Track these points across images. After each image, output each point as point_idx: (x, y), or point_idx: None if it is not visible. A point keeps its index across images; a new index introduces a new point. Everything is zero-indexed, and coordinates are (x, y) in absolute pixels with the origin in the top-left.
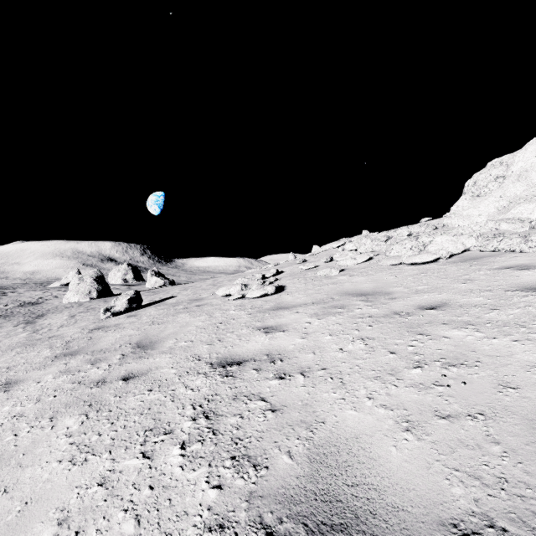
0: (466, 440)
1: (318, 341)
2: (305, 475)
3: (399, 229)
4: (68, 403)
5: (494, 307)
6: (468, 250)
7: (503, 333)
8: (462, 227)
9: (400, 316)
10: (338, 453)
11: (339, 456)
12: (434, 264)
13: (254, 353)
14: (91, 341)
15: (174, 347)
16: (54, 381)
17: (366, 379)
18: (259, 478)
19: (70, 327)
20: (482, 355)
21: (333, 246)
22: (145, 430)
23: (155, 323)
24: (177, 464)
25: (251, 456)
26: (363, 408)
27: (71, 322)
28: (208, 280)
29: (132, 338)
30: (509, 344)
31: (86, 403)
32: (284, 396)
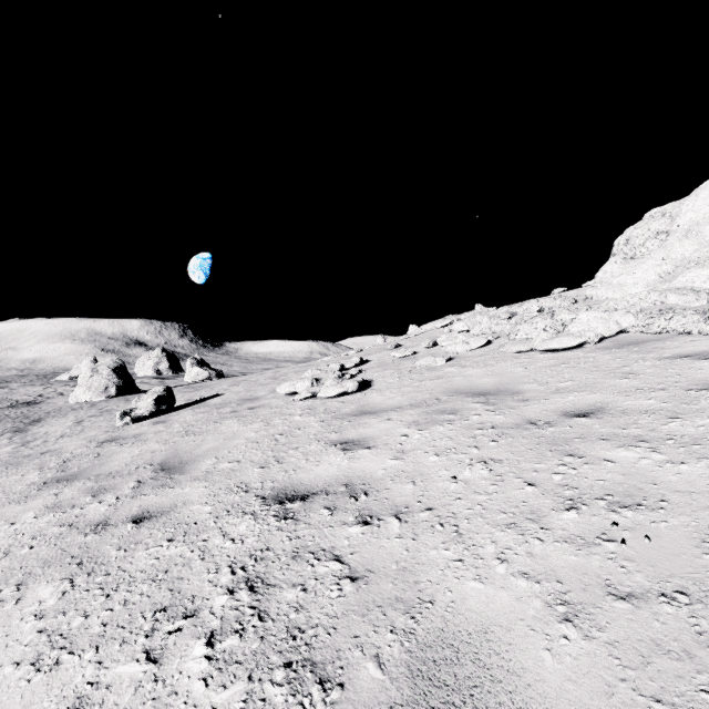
0: (664, 642)
1: (420, 464)
2: (404, 702)
3: (527, 303)
4: (48, 559)
5: (674, 415)
6: (624, 332)
7: (695, 455)
8: (615, 300)
9: (538, 427)
10: (457, 661)
11: (459, 667)
12: (578, 350)
13: (326, 481)
14: (98, 459)
15: (213, 471)
16: (34, 522)
17: (494, 528)
18: (328, 707)
19: (73, 438)
20: (668, 490)
21: (437, 326)
22: (155, 609)
23: (190, 434)
24: (199, 674)
25: (317, 662)
26: (492, 577)
27: (76, 430)
28: (267, 372)
29: (156, 456)
30: (707, 473)
31: (75, 559)
32: (370, 554)
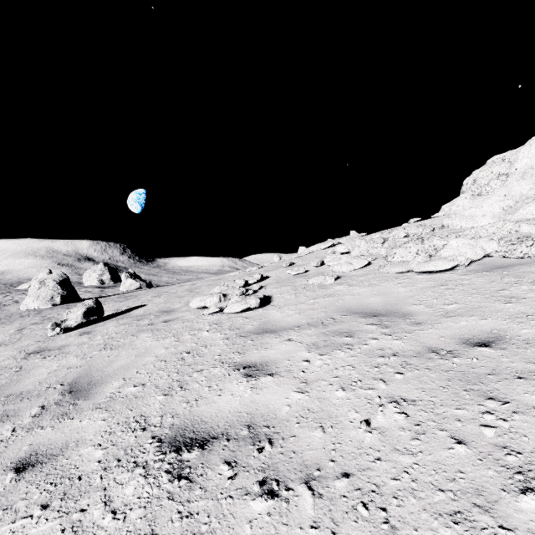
0: None
1: (326, 400)
2: None
3: (395, 230)
4: None
5: None
6: (488, 256)
7: None
8: (475, 228)
9: (441, 358)
10: None
11: None
12: (451, 273)
13: (228, 418)
14: (18, 374)
15: (116, 397)
16: None
17: (435, 519)
18: None
19: (8, 348)
20: None
21: (321, 247)
22: None
23: (107, 347)
24: None
25: None
26: None
27: (15, 338)
28: (186, 284)
29: (69, 373)
30: None
31: None
32: None
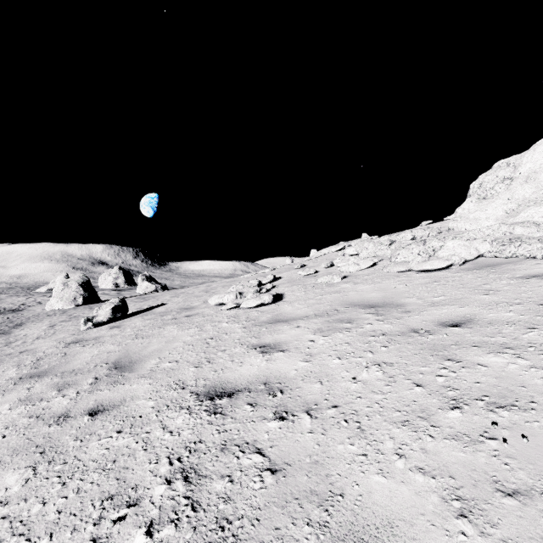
0: None
1: (325, 365)
2: None
3: (403, 233)
4: (16, 448)
5: (531, 326)
6: (482, 256)
7: None
8: (473, 231)
9: (420, 335)
10: None
11: None
12: (446, 271)
13: (248, 380)
14: (65, 358)
15: (156, 370)
16: (8, 413)
17: (391, 425)
18: None
19: (46, 340)
20: (536, 393)
21: (332, 250)
22: (103, 498)
23: (138, 337)
24: None
25: None
26: (392, 472)
27: (49, 332)
28: (201, 286)
29: (111, 356)
30: None
31: (39, 449)
32: (286, 447)
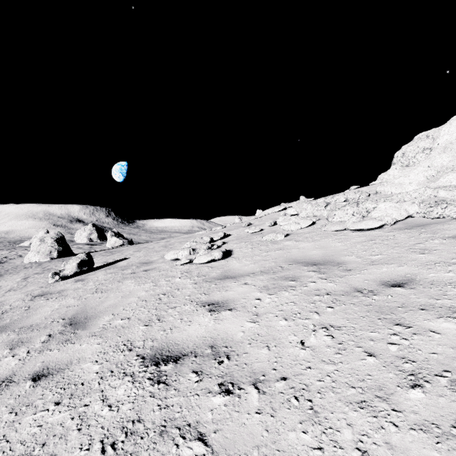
0: None
1: (272, 327)
2: None
3: (337, 196)
4: None
5: None
6: (410, 217)
7: None
8: (401, 194)
9: (364, 295)
10: None
11: None
12: (379, 230)
13: (195, 342)
14: (27, 312)
15: (107, 328)
16: None
17: (346, 406)
18: None
19: (16, 292)
20: None
21: (275, 210)
22: None
23: (98, 291)
24: None
25: None
26: None
27: (21, 285)
28: (161, 241)
29: (69, 311)
30: None
31: None
32: (232, 433)
